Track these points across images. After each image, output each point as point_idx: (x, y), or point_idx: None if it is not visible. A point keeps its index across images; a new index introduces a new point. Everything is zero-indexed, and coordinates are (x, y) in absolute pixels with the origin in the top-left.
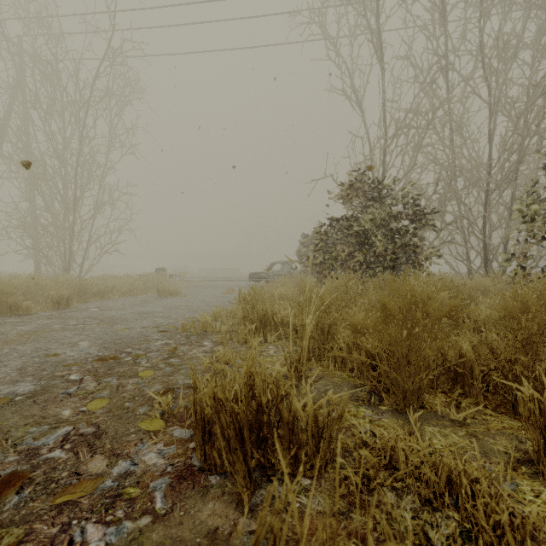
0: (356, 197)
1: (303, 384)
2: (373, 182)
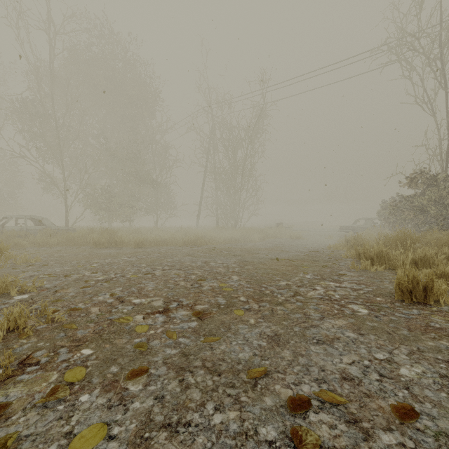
0: (416, 186)
1: None
2: (430, 176)
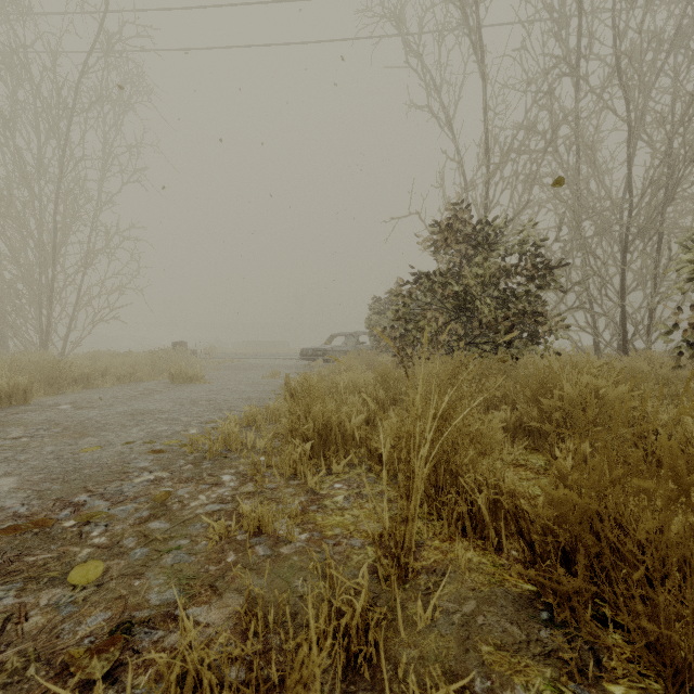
0: (454, 243)
1: (418, 611)
2: (477, 223)
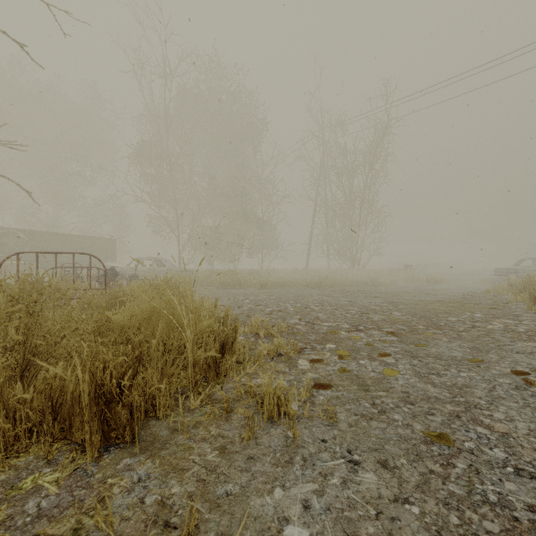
0: None
1: None
2: None
